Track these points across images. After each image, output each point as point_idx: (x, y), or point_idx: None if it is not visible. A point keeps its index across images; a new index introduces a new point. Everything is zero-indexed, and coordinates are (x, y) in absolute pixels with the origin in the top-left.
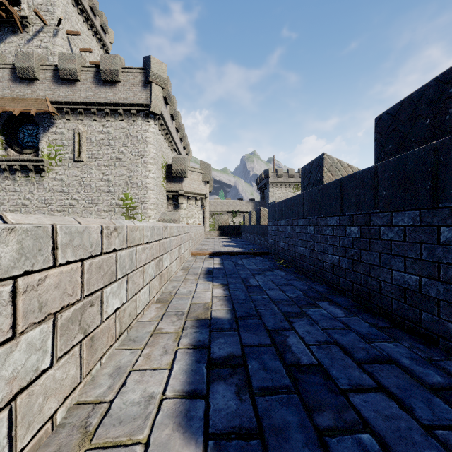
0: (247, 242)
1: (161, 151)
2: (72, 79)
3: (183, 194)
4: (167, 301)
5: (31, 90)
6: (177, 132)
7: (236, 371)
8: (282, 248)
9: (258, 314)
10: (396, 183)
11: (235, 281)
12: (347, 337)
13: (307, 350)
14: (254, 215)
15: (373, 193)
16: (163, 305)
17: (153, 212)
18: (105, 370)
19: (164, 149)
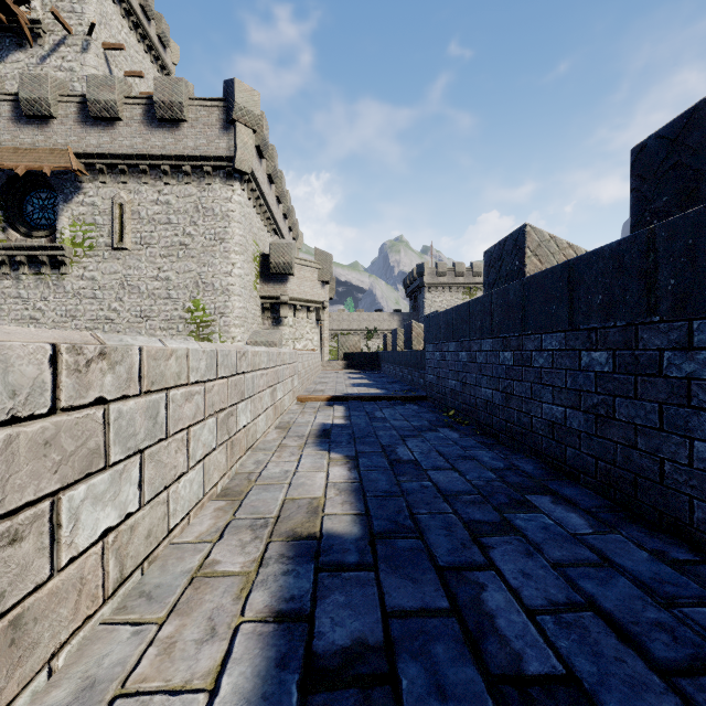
0: (390, 379)
1: (252, 233)
2: (109, 117)
3: (288, 302)
4: (240, 492)
5: (44, 135)
6: (279, 203)
7: (371, 696)
8: (451, 390)
9: (416, 525)
10: (703, 261)
11: (370, 450)
12: (613, 588)
13: (532, 627)
14: (402, 335)
15: (644, 283)
16: (231, 502)
17: (239, 331)
18: (57, 691)
19: (258, 230)
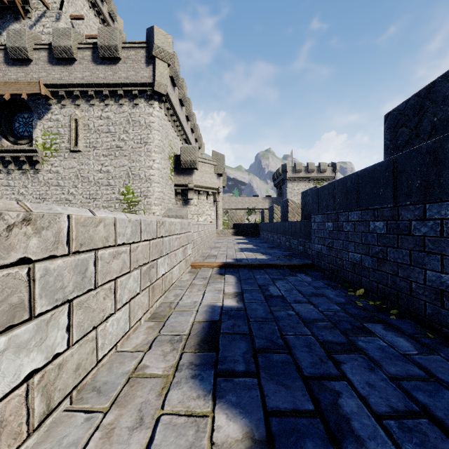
0: (269, 244)
1: (168, 139)
2: (67, 58)
3: (194, 188)
4: None
5: (24, 72)
6: (188, 121)
7: None
8: (352, 264)
9: None
10: None
11: (289, 400)
12: None
13: None
14: (277, 210)
15: None
16: None
17: (158, 208)
18: None
19: (172, 138)
